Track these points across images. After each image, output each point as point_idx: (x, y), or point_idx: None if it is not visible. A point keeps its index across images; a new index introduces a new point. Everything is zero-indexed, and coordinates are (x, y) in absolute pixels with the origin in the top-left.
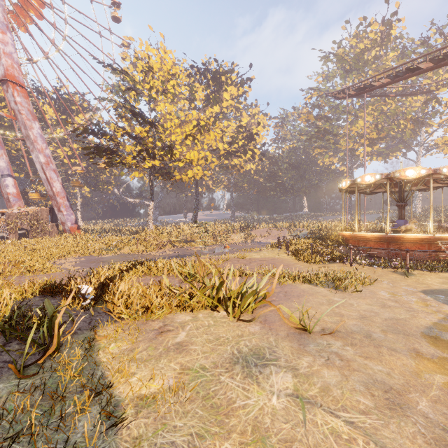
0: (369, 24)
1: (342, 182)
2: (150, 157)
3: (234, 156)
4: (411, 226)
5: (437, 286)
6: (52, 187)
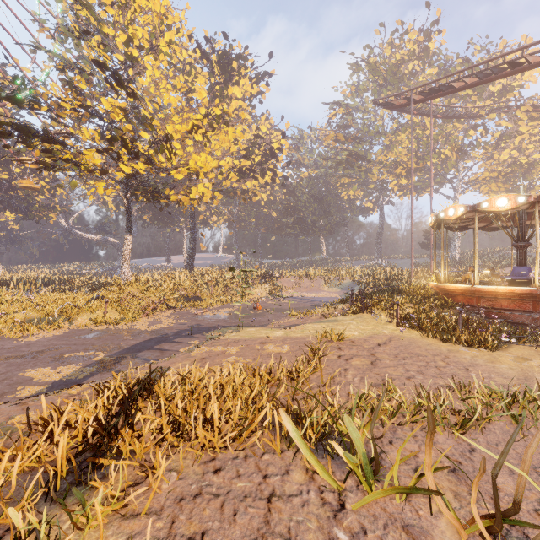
0: (406, 31)
1: (446, 209)
2: (129, 154)
3: (247, 177)
4: None
5: None
6: None
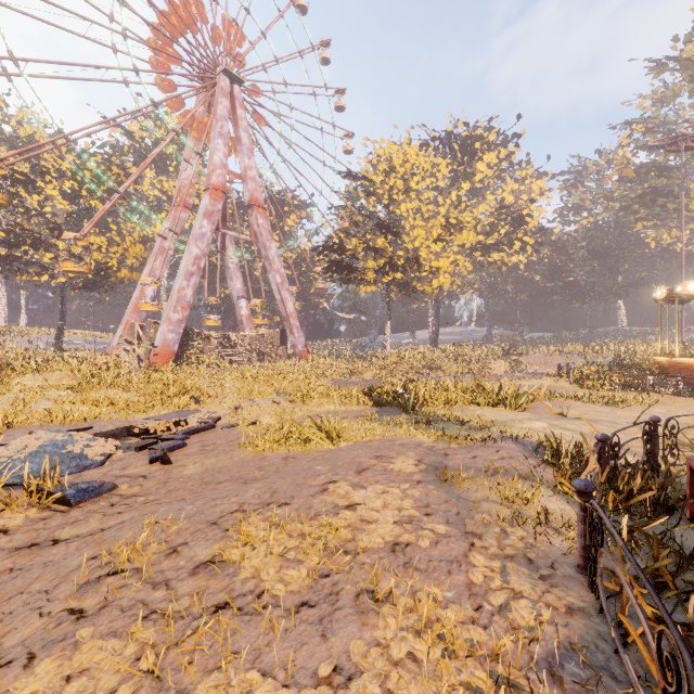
0: None
1: (657, 290)
2: (393, 271)
3: (493, 250)
4: None
5: None
6: (286, 308)
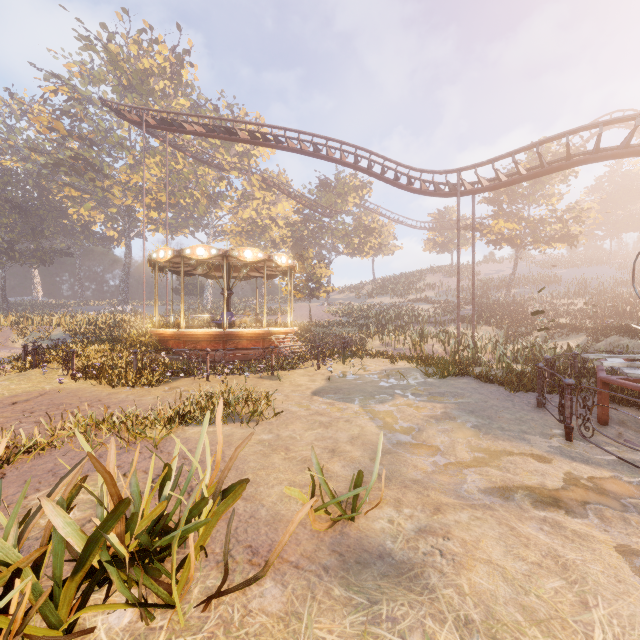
0: (157, 41)
1: (159, 250)
2: None
3: None
4: (246, 319)
5: (314, 385)
6: None
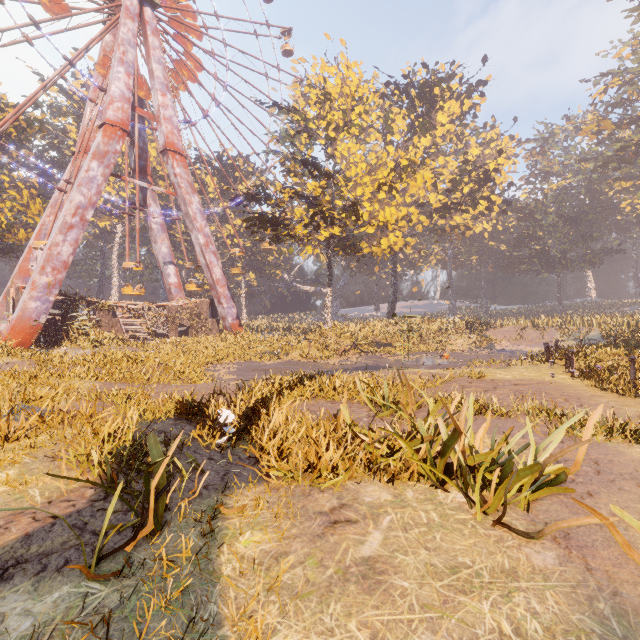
0: None
1: None
2: (326, 222)
3: (455, 211)
4: None
5: None
6: (212, 274)
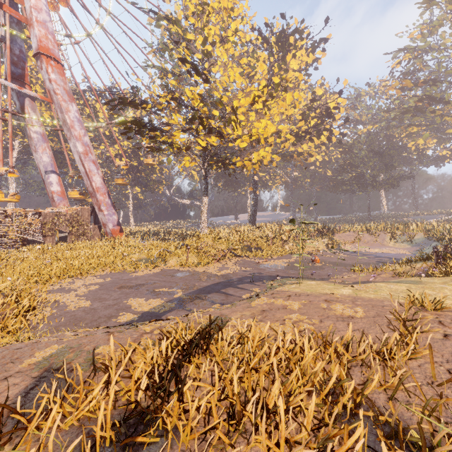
0: None
1: None
2: (204, 129)
3: (303, 140)
4: None
5: None
6: (92, 182)
